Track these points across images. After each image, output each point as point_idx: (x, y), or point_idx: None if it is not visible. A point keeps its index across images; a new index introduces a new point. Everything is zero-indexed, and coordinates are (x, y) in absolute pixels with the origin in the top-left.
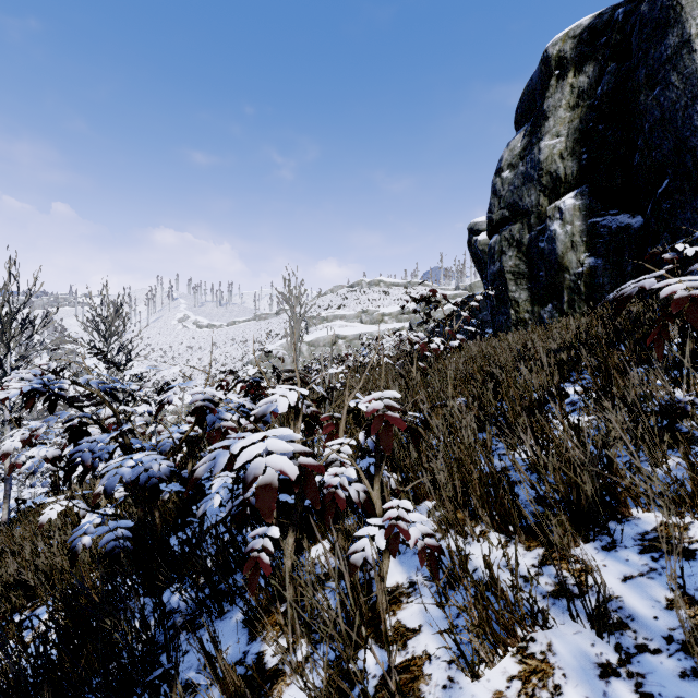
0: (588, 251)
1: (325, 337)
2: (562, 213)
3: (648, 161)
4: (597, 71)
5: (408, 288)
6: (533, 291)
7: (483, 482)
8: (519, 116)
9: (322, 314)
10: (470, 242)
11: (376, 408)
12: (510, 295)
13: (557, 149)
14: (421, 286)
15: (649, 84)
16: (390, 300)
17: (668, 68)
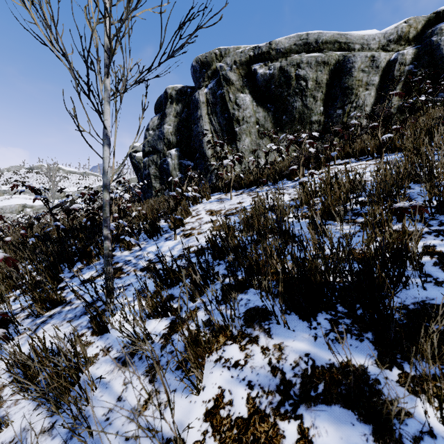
0: (179, 171)
1: (12, 206)
2: (171, 155)
3: (194, 146)
4: (182, 108)
5: (84, 176)
6: (162, 184)
7: (151, 210)
8: (156, 108)
9: (2, 188)
10: (131, 156)
11: (138, 191)
12: (153, 184)
13: (170, 131)
14: (94, 176)
15: (194, 123)
16: (70, 183)
17: (198, 121)
